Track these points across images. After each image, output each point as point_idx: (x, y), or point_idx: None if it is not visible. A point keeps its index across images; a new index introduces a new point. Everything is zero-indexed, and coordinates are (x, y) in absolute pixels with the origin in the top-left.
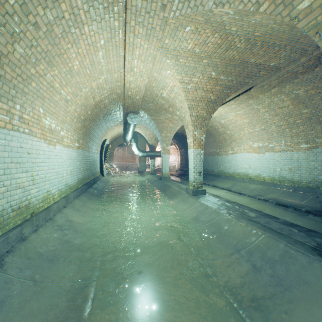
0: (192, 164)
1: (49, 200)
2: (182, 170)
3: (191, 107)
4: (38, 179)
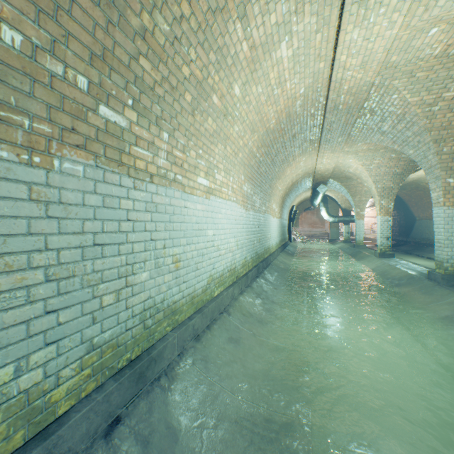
0: (379, 230)
1: (272, 249)
2: (393, 239)
3: (376, 181)
4: (271, 236)
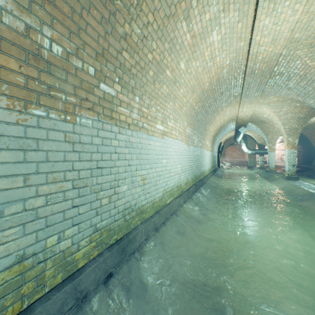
0: (286, 159)
1: (206, 173)
2: (298, 167)
3: (284, 123)
4: (205, 164)
